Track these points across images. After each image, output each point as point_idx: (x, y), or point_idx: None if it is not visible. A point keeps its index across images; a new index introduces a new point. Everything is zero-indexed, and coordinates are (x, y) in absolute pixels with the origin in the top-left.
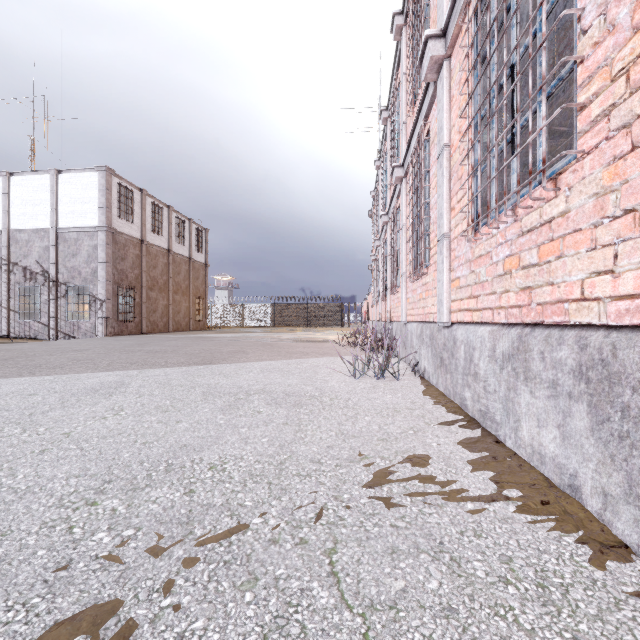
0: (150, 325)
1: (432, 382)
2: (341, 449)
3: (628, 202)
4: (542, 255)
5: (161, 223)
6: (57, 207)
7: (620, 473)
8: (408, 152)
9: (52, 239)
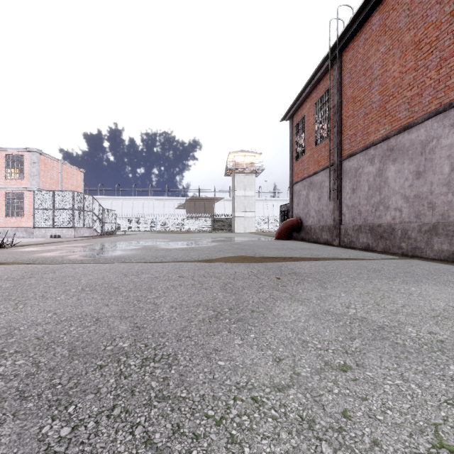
0: None
1: None
2: (5, 239)
3: (28, 221)
4: (20, 222)
5: None
6: None
7: (28, 235)
8: None
9: None
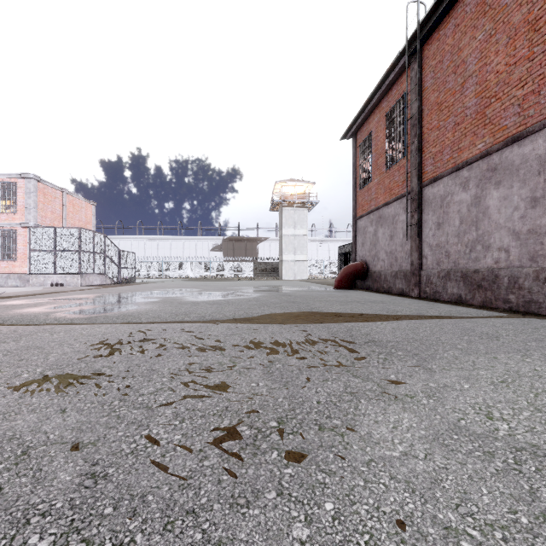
0: None
1: None
2: None
3: (23, 266)
4: (13, 267)
5: None
6: None
7: (22, 283)
8: None
9: None
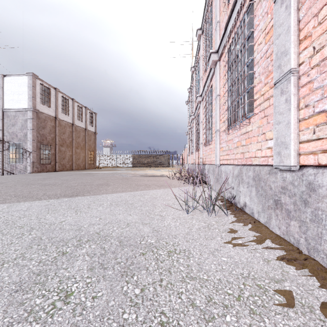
0: (61, 166)
1: (258, 219)
2: None
3: None
4: None
5: (68, 108)
6: (3, 97)
7: None
8: (224, 37)
9: (0, 115)
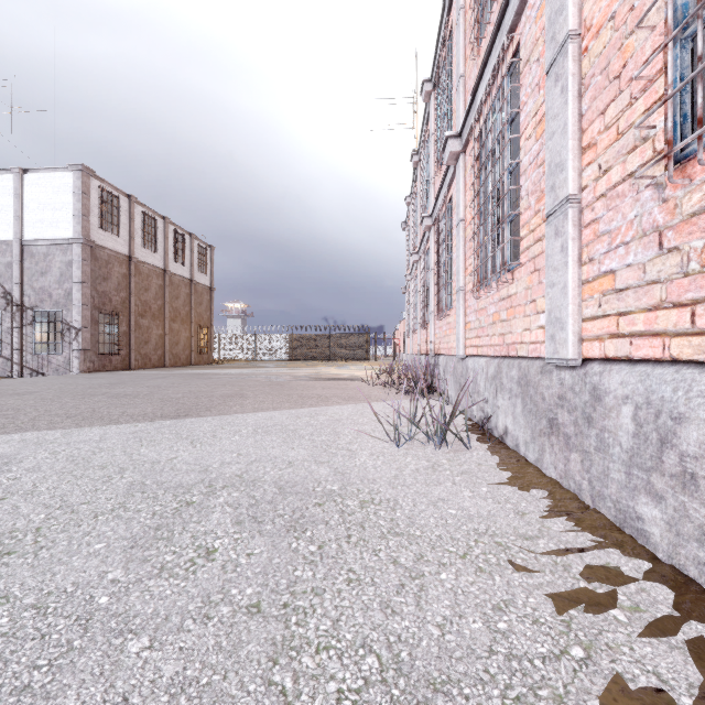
0: (141, 359)
1: (525, 455)
2: None
3: None
4: None
5: (155, 237)
6: (22, 214)
7: None
8: (471, 110)
9: (16, 254)
